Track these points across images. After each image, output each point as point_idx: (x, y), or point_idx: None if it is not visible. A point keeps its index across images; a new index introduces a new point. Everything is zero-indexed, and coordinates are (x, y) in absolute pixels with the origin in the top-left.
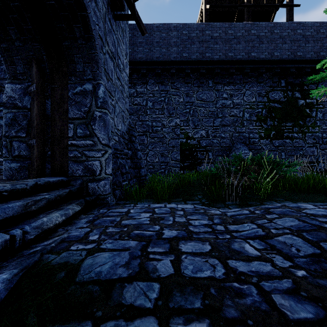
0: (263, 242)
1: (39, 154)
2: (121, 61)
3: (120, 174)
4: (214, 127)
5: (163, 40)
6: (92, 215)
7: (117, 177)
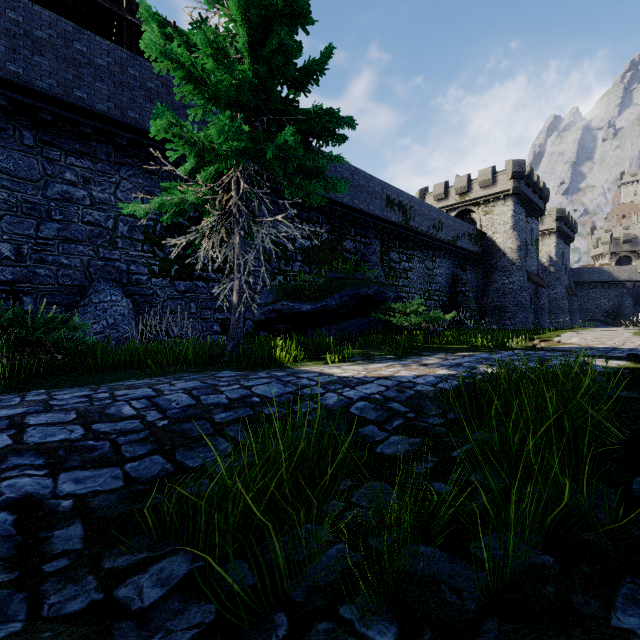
0: None
1: None
2: None
3: None
4: (40, 240)
5: None
6: None
7: None
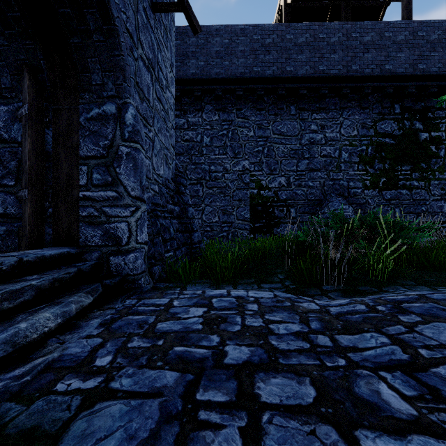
0: (412, 380)
1: (34, 212)
2: (164, 74)
3: (161, 242)
4: (298, 172)
5: (225, 48)
6: (111, 310)
7: (157, 245)
